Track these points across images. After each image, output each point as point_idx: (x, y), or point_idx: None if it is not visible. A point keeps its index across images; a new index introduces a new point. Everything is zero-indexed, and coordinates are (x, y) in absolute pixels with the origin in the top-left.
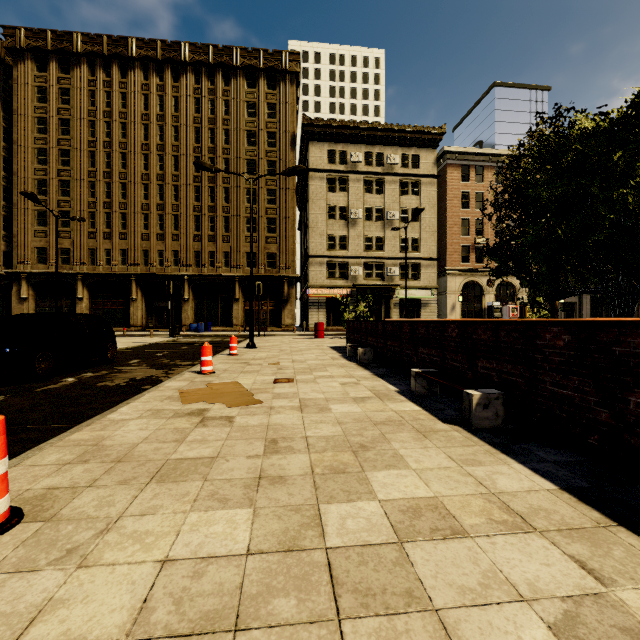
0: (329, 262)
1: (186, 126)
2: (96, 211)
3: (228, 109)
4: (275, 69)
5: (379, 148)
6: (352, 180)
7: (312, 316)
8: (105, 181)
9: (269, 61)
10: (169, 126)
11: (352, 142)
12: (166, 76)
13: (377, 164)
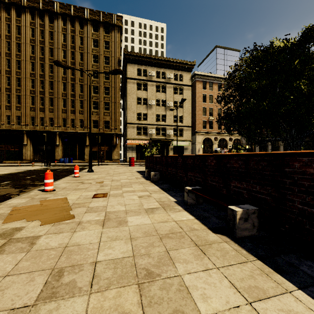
0: (138, 126)
1: (57, 48)
2: (0, 93)
3: (82, 42)
4: (109, 23)
5: (163, 69)
6: (149, 85)
7: (129, 154)
8: (6, 76)
9: (105, 18)
10: (47, 47)
11: (149, 65)
12: (45, 19)
13: (162, 77)
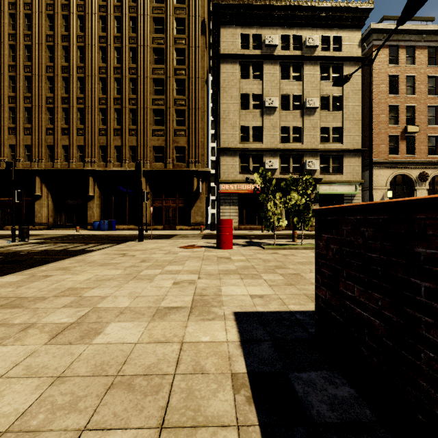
0: (242, 155)
1: (91, 15)
2: (1, 106)
3: None
4: None
5: (297, 30)
6: (267, 66)
7: (223, 214)
8: (10, 75)
9: None
10: (74, 15)
11: (267, 24)
12: None
13: (294, 48)
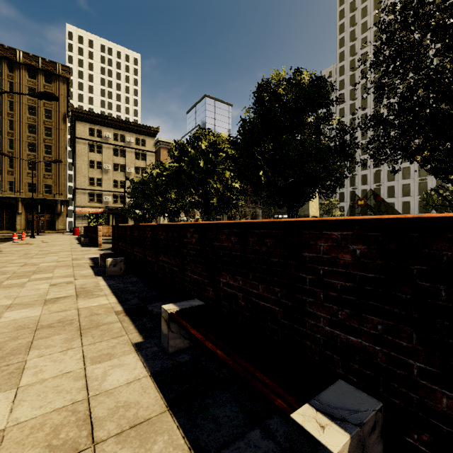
0: (90, 193)
1: None
2: None
3: (12, 88)
4: (51, 71)
5: (122, 132)
6: (105, 147)
7: (78, 224)
8: None
9: (46, 66)
10: None
11: (105, 126)
12: None
13: (121, 140)
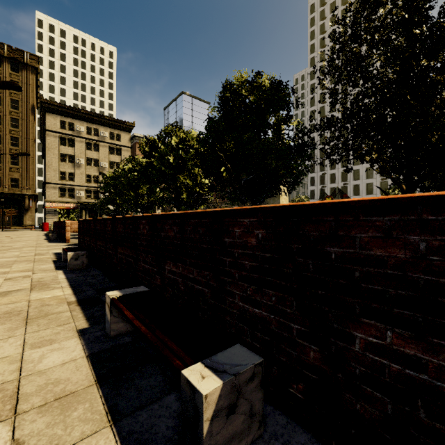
0: (61, 187)
1: None
2: None
3: None
4: (18, 60)
5: (96, 126)
6: (78, 141)
7: (48, 219)
8: None
9: (12, 53)
10: None
11: (78, 119)
12: None
13: (95, 134)
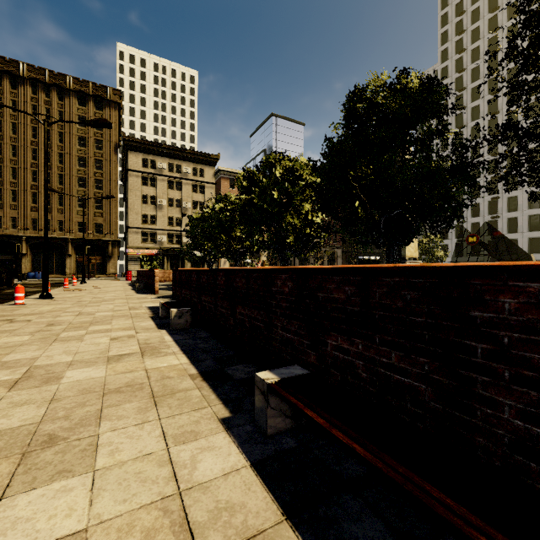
0: (143, 232)
1: (24, 124)
2: None
3: (62, 117)
4: (102, 97)
5: (178, 161)
6: (159, 180)
7: (130, 267)
8: None
9: (97, 91)
10: (7, 122)
11: (159, 155)
12: (4, 83)
13: (177, 171)
